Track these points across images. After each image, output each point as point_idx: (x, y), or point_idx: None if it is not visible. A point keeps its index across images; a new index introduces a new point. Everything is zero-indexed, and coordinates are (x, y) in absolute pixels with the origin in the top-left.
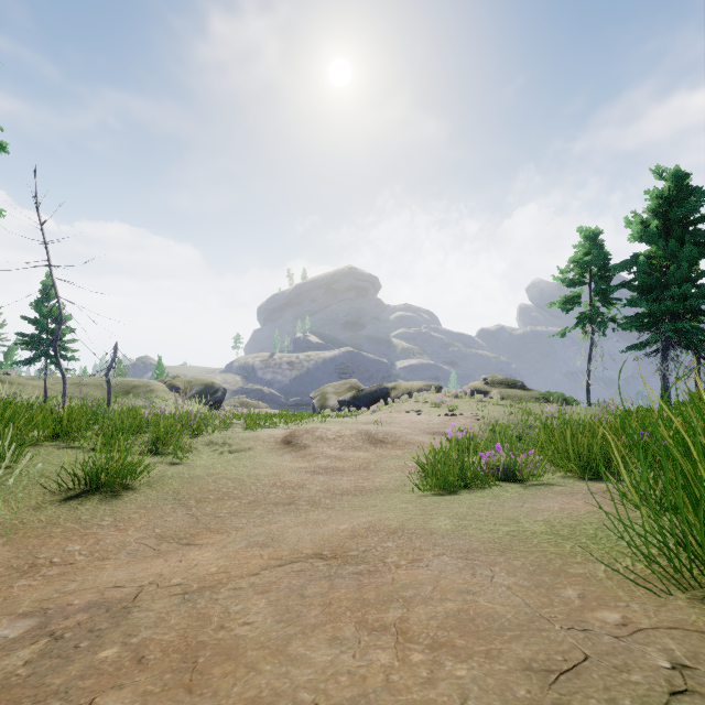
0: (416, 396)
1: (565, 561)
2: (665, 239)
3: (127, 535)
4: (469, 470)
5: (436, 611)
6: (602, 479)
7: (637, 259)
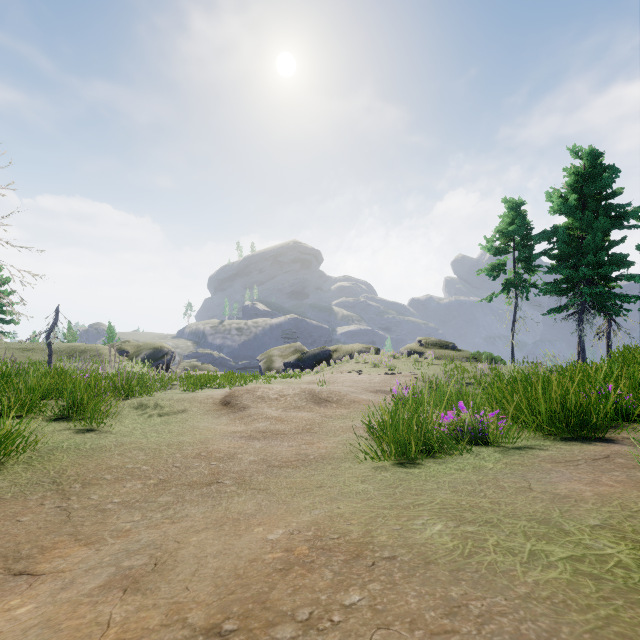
0: (357, 357)
1: None
2: (581, 212)
3: None
4: (432, 433)
5: None
6: (582, 440)
7: (556, 230)
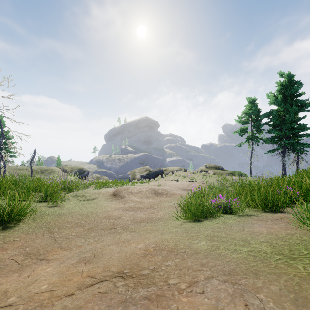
0: (175, 173)
1: None
2: (284, 103)
3: (6, 254)
4: (207, 208)
5: None
6: (274, 211)
7: (272, 112)
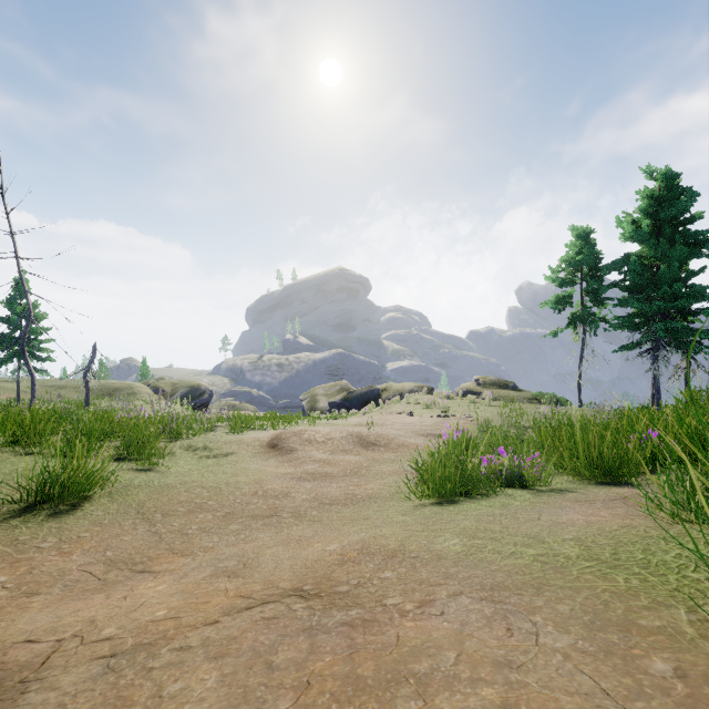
0: (408, 397)
1: (627, 604)
2: (656, 239)
3: (69, 561)
4: (471, 476)
5: (469, 707)
6: (614, 484)
7: (628, 259)
